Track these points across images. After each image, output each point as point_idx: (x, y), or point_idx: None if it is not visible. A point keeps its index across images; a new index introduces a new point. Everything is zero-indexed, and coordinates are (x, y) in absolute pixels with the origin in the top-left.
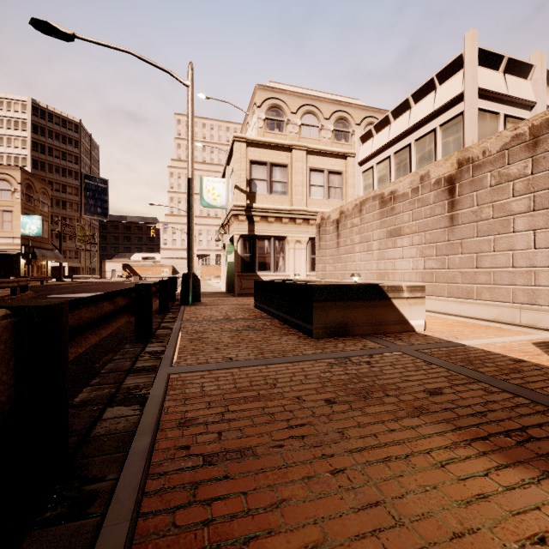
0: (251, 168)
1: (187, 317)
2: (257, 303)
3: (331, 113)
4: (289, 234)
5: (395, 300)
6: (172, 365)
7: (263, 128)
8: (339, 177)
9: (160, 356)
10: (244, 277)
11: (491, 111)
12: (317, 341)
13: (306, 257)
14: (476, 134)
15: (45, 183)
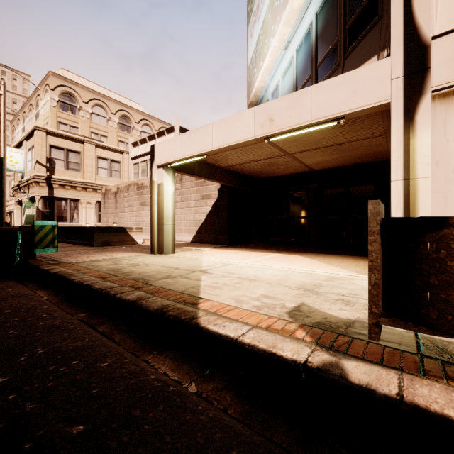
0: (51, 150)
1: None
2: (61, 239)
3: (117, 110)
4: (82, 198)
5: (130, 232)
6: None
7: (57, 107)
8: (118, 164)
9: None
10: None
11: None
12: (96, 247)
13: (95, 213)
14: None
15: None
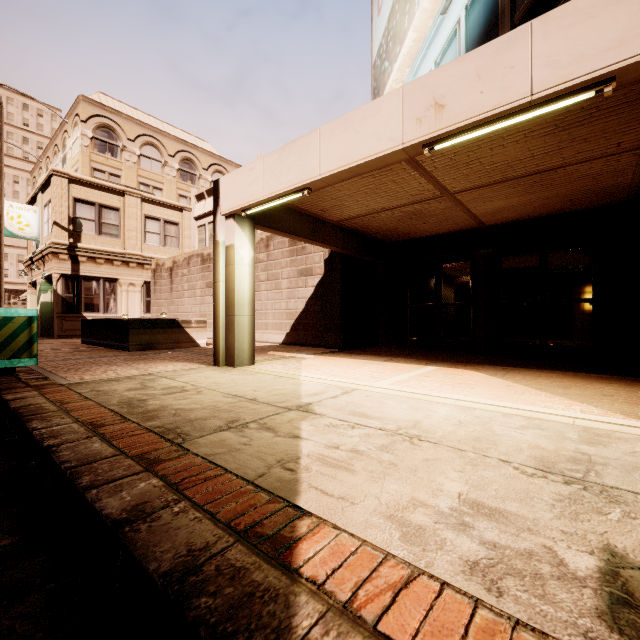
0: (76, 206)
1: None
2: (85, 339)
3: (176, 151)
4: (122, 277)
5: (187, 328)
6: None
7: (90, 147)
8: (176, 227)
9: None
10: (66, 318)
11: None
12: (132, 352)
13: (141, 300)
14: None
15: None
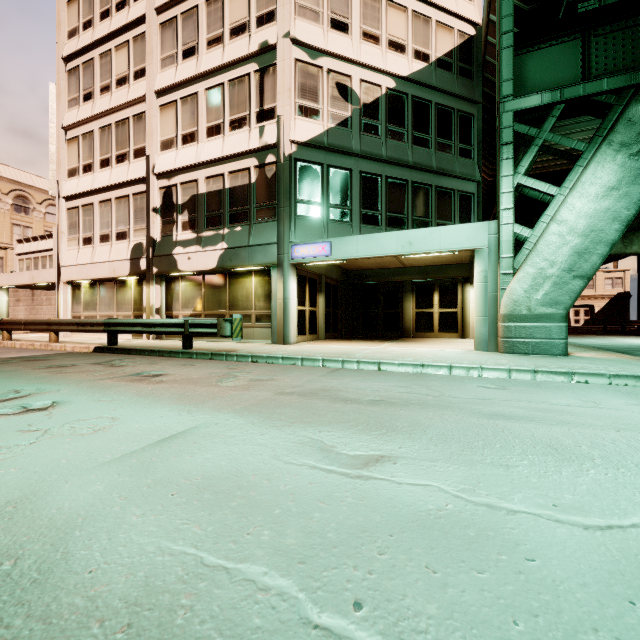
0: None
1: None
2: None
3: (10, 190)
4: None
5: None
6: None
7: None
8: (1, 260)
9: None
10: None
11: None
12: None
13: None
14: None
15: None
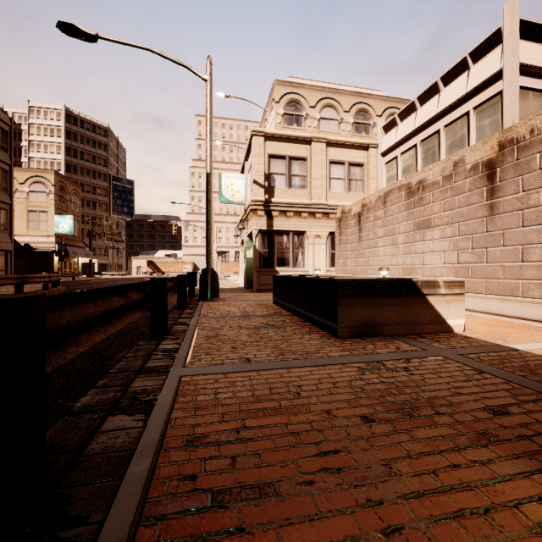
0: (270, 162)
1: (204, 313)
2: (276, 299)
3: (351, 105)
4: (308, 229)
5: (431, 297)
6: (185, 366)
7: (282, 123)
8: (360, 169)
9: (174, 355)
10: (262, 273)
11: (534, 89)
12: (343, 342)
13: (326, 252)
14: (517, 114)
15: (77, 184)
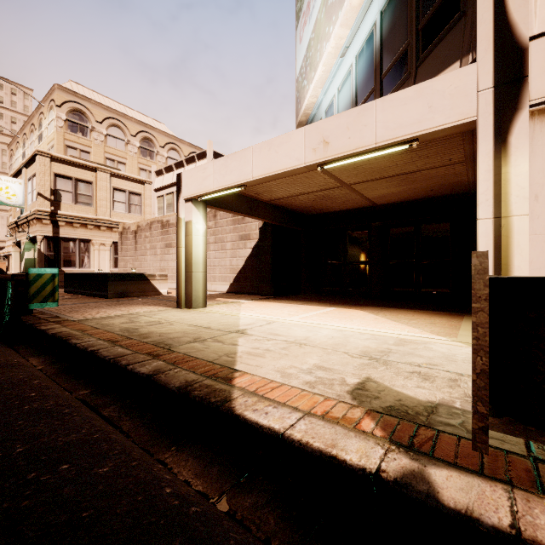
0: (56, 180)
1: None
2: (68, 289)
3: (137, 132)
4: (94, 238)
5: (152, 281)
6: None
7: (64, 128)
8: (139, 197)
9: None
10: None
11: None
12: (110, 299)
13: (110, 257)
14: None
15: None
